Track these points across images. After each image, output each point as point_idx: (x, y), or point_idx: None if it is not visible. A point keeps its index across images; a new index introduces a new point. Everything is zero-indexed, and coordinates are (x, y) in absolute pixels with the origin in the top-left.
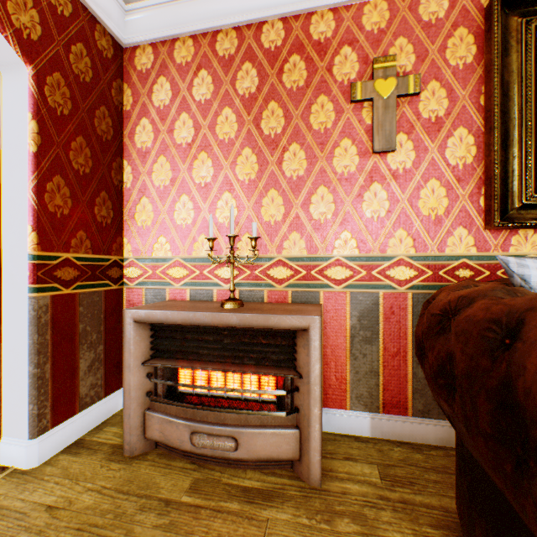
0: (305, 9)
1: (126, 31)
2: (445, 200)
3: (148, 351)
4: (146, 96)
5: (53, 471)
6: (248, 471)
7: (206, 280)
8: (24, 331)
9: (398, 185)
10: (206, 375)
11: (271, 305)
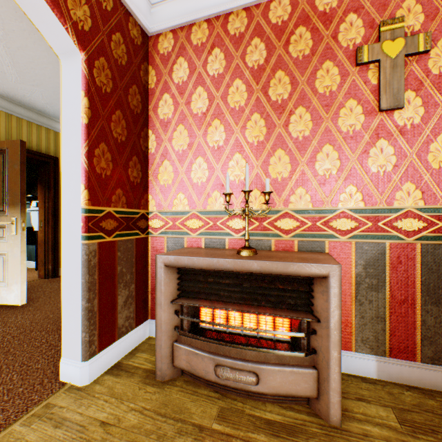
0: None
1: (151, 22)
2: None
3: (176, 292)
4: (167, 75)
5: (101, 390)
6: (267, 403)
7: (219, 230)
8: (78, 272)
9: (405, 140)
10: (224, 314)
11: (281, 253)
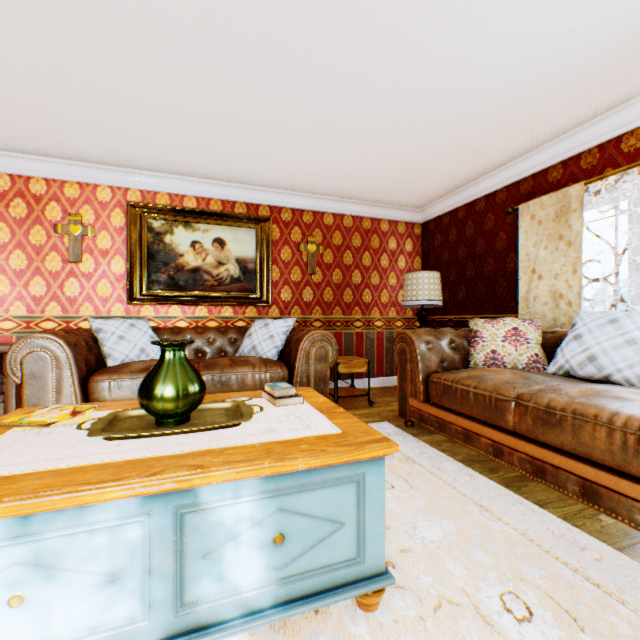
0: (26, 175)
1: None
2: (111, 290)
3: None
4: None
5: None
6: None
7: None
8: None
9: (86, 280)
10: None
11: None
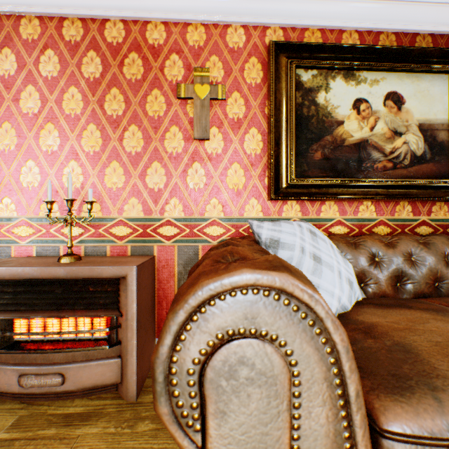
0: (142, 17)
1: None
2: (243, 179)
3: None
4: None
5: None
6: (77, 400)
7: (53, 238)
8: None
9: (212, 165)
10: (43, 322)
11: (108, 258)
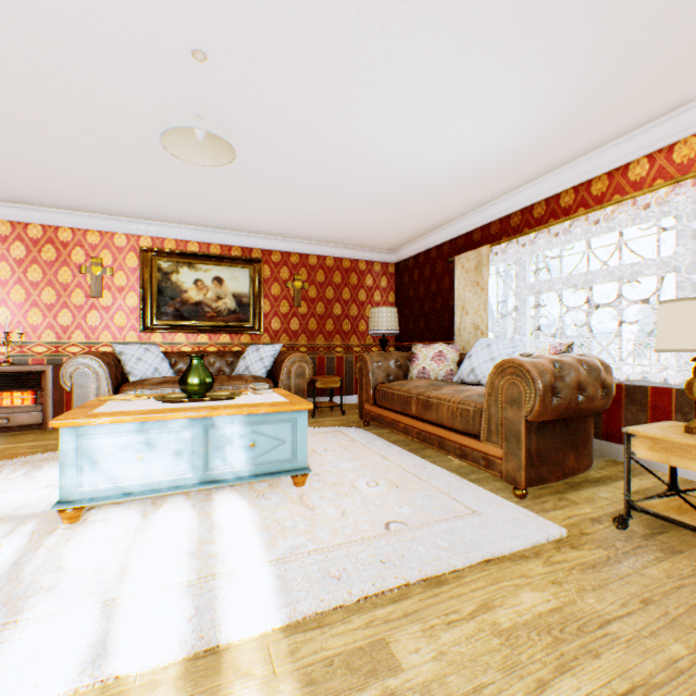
0: (56, 225)
1: None
2: (126, 320)
3: None
4: None
5: None
6: (17, 432)
7: None
8: None
9: (105, 312)
10: None
11: (33, 365)
